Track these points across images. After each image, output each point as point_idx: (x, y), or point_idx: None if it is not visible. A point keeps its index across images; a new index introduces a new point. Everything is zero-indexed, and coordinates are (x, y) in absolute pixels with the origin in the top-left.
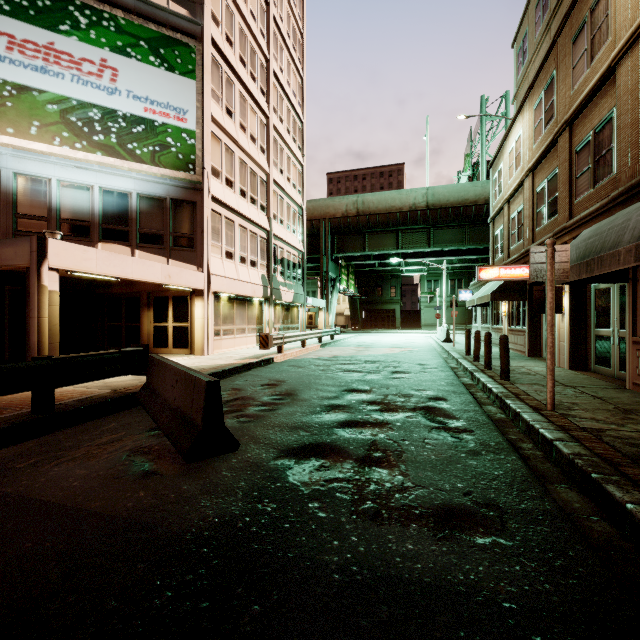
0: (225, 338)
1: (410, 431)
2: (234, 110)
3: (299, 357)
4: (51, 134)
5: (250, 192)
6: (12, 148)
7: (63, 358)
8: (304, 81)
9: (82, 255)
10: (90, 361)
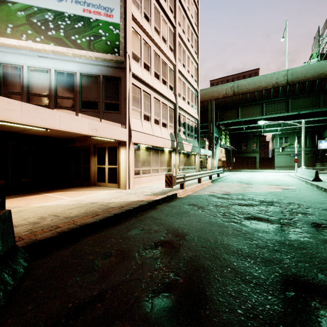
0: (143, 176)
1: None
2: (150, 17)
3: (197, 193)
4: (20, 32)
5: (162, 76)
6: None
7: None
8: (198, 9)
9: (5, 106)
10: None
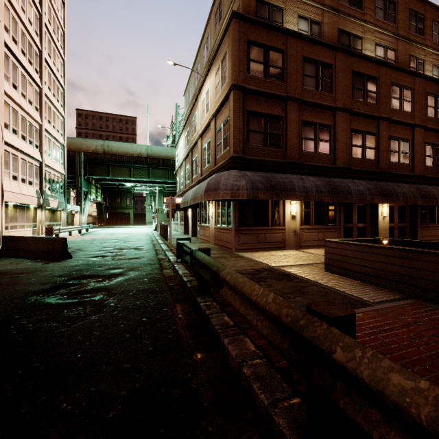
0: (11, 231)
1: (128, 252)
2: (18, 84)
3: (71, 240)
4: None
5: (28, 136)
6: None
7: None
8: (65, 62)
9: None
10: None
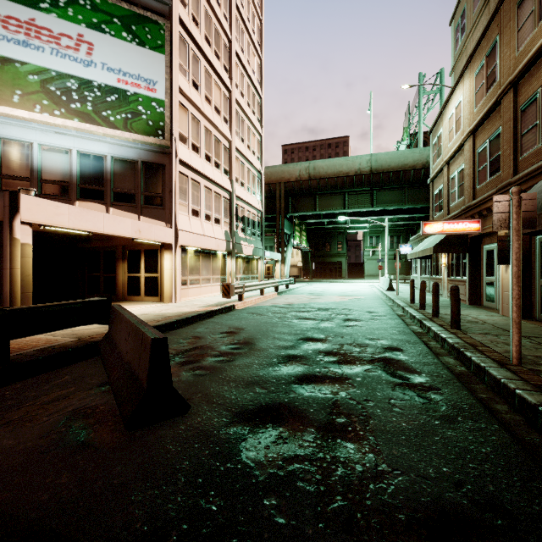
0: (192, 287)
1: (372, 388)
2: (200, 83)
3: (258, 304)
4: (32, 102)
5: (214, 157)
6: None
7: (19, 309)
8: (262, 61)
9: (54, 210)
10: (49, 312)
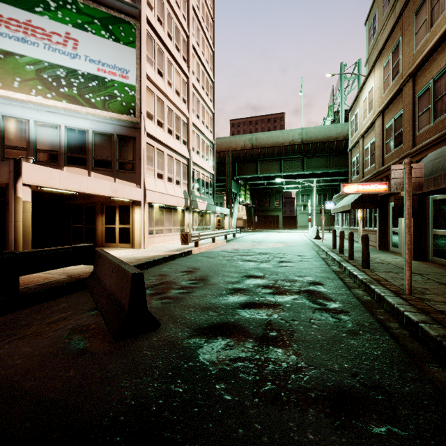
0: (157, 236)
1: (298, 312)
2: (163, 71)
3: (210, 250)
4: (29, 87)
5: (175, 131)
6: (0, 97)
7: (25, 252)
8: (214, 52)
9: (49, 175)
10: (48, 254)
